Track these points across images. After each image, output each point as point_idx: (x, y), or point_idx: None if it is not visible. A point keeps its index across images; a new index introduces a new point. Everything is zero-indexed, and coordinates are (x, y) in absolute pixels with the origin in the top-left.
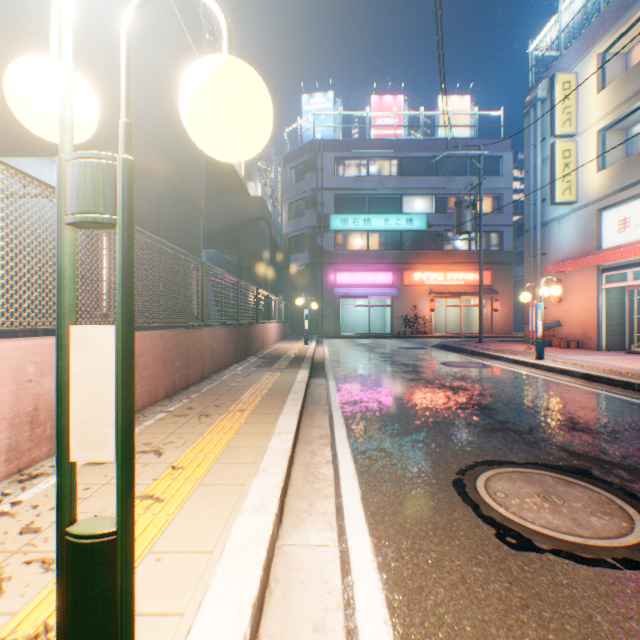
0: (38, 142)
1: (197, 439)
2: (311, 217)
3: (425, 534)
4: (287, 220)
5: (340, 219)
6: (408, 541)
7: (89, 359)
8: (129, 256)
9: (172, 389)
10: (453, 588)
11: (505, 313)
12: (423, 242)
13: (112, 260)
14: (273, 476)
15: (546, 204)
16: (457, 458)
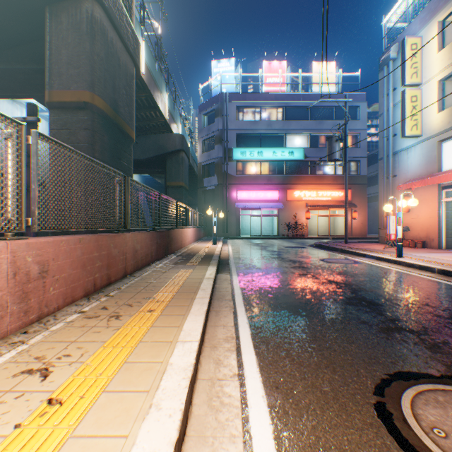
0: (1, 84)
1: (96, 351)
2: (219, 150)
3: None
4: (201, 152)
5: (240, 152)
6: None
7: None
8: None
9: (92, 288)
10: None
11: (361, 221)
12: (301, 169)
13: (13, 164)
14: (167, 419)
15: (396, 138)
16: (368, 369)
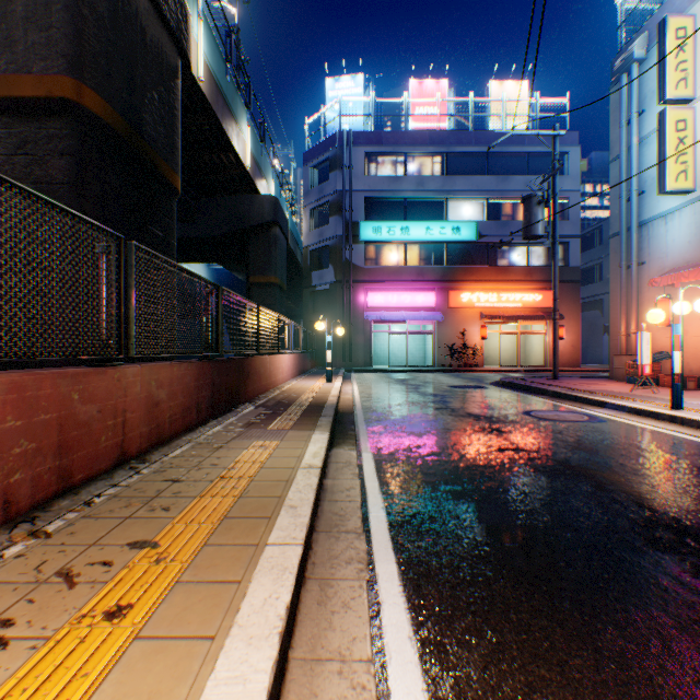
0: None
1: None
2: (337, 225)
3: None
4: (308, 229)
5: (372, 227)
6: None
7: None
8: None
9: None
10: None
11: (572, 342)
12: (472, 256)
13: None
14: None
15: (645, 197)
16: None
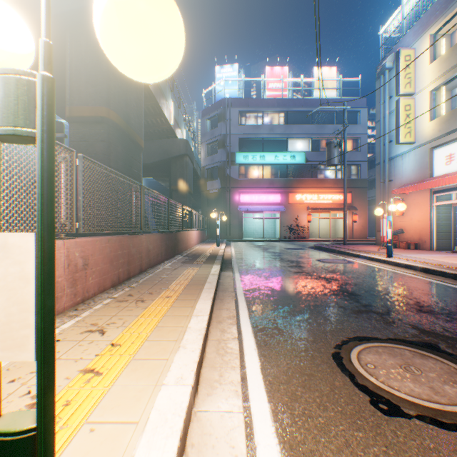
0: None
1: (133, 320)
2: (222, 154)
3: (313, 401)
4: (204, 156)
5: (243, 156)
6: (300, 408)
7: (10, 265)
8: (48, 167)
9: (117, 280)
10: (339, 452)
11: (362, 223)
12: (302, 172)
13: (68, 182)
14: (191, 352)
15: (392, 144)
16: (334, 335)
